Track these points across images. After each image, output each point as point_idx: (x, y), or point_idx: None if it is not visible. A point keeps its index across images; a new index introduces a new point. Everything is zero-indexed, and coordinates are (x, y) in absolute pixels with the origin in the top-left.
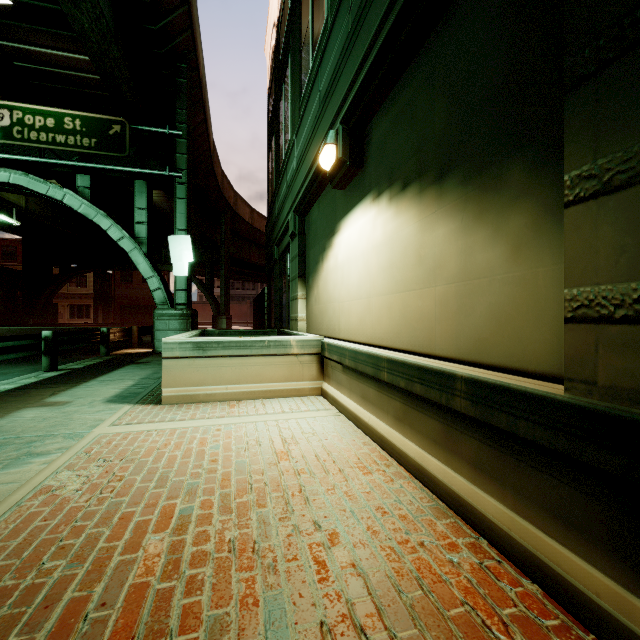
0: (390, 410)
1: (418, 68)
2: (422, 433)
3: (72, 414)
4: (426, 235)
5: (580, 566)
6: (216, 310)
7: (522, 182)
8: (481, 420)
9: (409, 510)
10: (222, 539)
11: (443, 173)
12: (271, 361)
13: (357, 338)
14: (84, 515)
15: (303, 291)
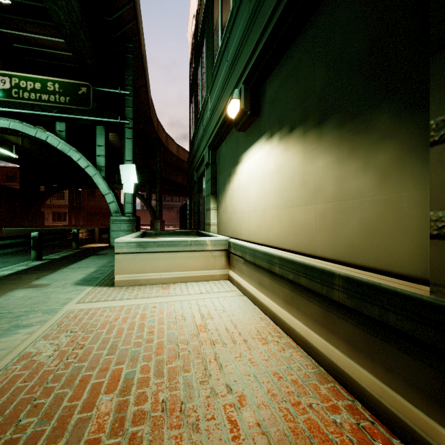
0: (281, 295)
1: (302, 41)
2: (306, 314)
3: (50, 294)
4: (308, 166)
5: (444, 435)
6: (153, 216)
7: (388, 126)
8: (356, 309)
9: (298, 375)
10: (157, 400)
11: (322, 119)
12: (192, 255)
13: (255, 239)
14: (53, 378)
15: (215, 204)
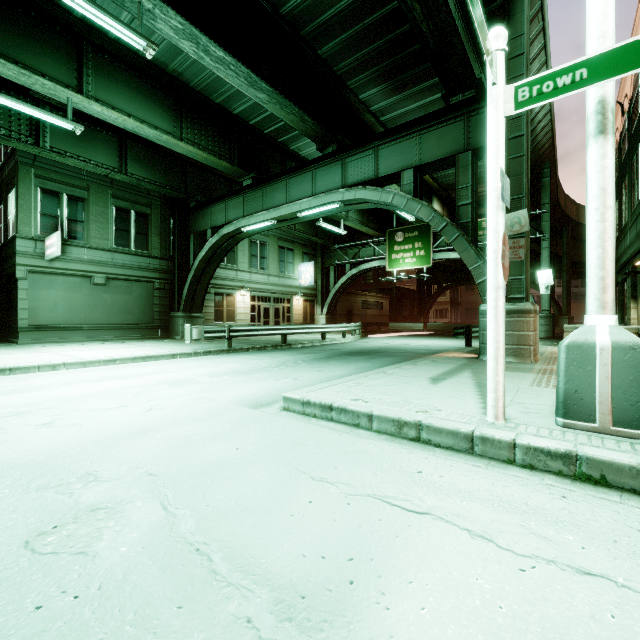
0: None
1: None
2: None
3: None
4: None
5: None
6: (557, 311)
7: None
8: None
9: None
10: None
11: None
12: None
13: None
14: None
15: (634, 304)
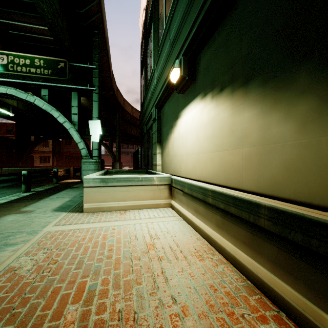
0: (213, 220)
1: (230, 19)
2: (235, 237)
3: (33, 218)
4: (236, 117)
5: None
6: (114, 159)
7: (308, 81)
8: (280, 235)
9: (230, 288)
10: (114, 310)
11: (248, 80)
12: (143, 188)
13: (191, 176)
14: (30, 289)
15: (160, 150)
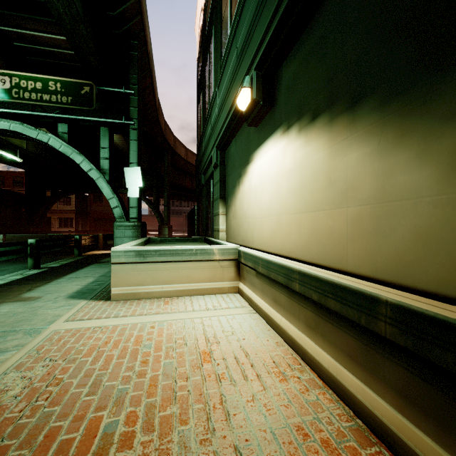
0: (301, 317)
1: (328, 8)
2: (336, 346)
3: (38, 309)
4: (337, 160)
5: None
6: (161, 221)
7: None
8: (414, 352)
9: (330, 432)
10: None
11: (356, 100)
12: (198, 265)
13: (268, 249)
14: (12, 430)
15: (223, 209)
